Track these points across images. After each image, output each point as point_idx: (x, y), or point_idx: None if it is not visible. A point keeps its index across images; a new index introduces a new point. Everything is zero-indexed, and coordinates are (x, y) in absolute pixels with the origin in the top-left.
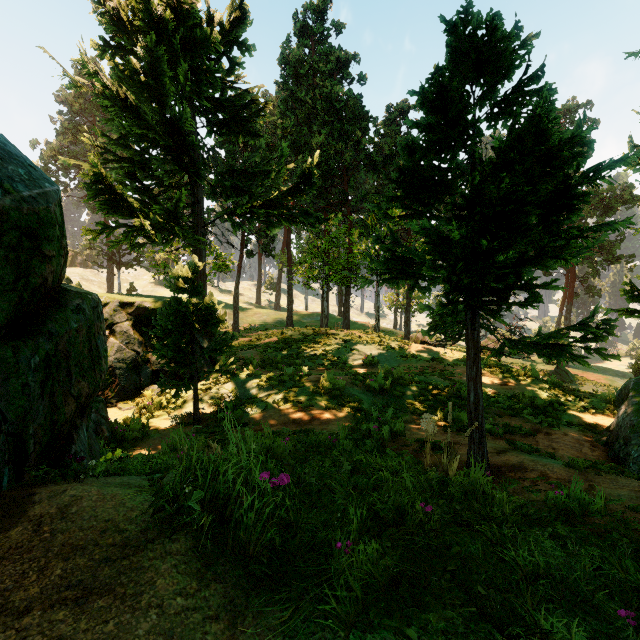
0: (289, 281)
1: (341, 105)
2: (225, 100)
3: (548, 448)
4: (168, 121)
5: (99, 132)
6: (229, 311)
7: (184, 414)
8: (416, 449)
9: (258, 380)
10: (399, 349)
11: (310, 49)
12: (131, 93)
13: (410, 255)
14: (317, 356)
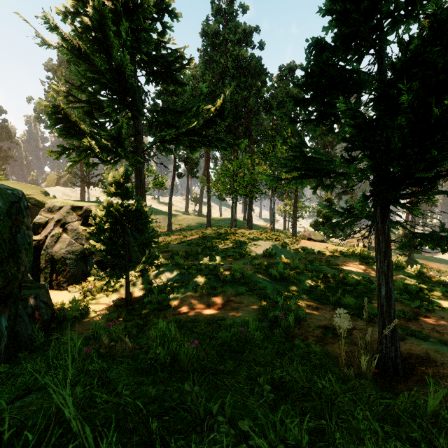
0: (208, 194)
1: (246, 64)
2: (159, 56)
3: (433, 332)
4: (114, 68)
5: (63, 79)
6: (165, 217)
7: (120, 296)
8: (319, 335)
9: (180, 269)
10: (291, 244)
11: (223, 25)
12: (85, 46)
13: (316, 155)
14: (228, 249)
